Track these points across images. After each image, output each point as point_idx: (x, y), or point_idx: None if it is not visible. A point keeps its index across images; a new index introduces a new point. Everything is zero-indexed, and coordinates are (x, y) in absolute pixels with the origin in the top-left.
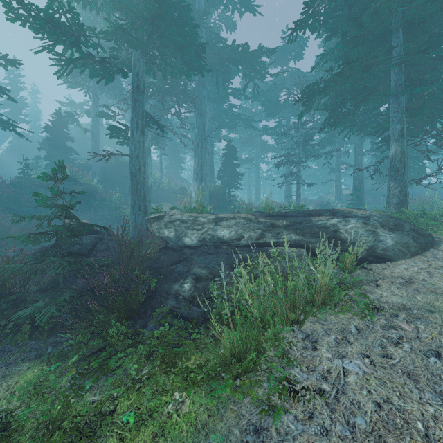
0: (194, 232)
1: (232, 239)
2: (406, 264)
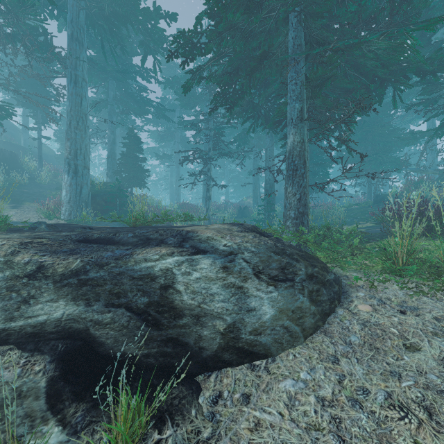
0: None
1: None
2: (294, 379)
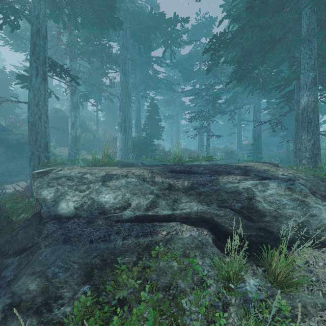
0: (76, 194)
1: (116, 207)
2: None
